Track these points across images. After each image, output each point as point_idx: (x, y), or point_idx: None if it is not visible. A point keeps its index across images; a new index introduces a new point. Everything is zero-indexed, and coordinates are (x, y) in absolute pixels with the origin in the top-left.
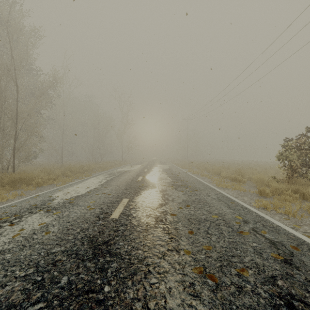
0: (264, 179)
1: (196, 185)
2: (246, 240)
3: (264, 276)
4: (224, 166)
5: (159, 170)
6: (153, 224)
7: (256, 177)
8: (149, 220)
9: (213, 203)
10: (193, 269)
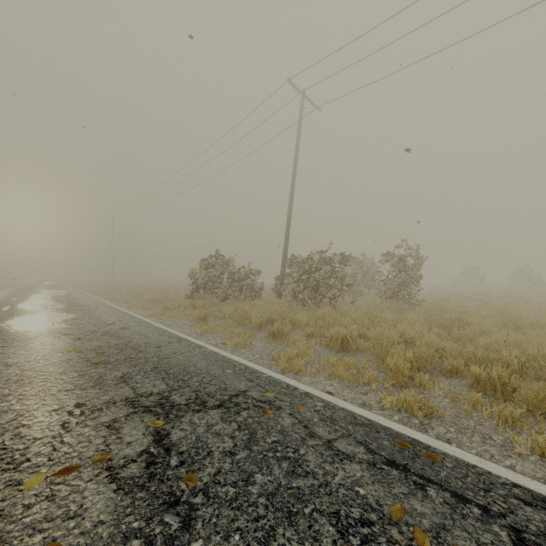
0: (179, 297)
1: (99, 308)
2: (111, 326)
3: (105, 332)
4: (161, 288)
5: (44, 297)
6: (33, 329)
7: (172, 296)
8: (29, 329)
9: (105, 317)
10: (63, 335)
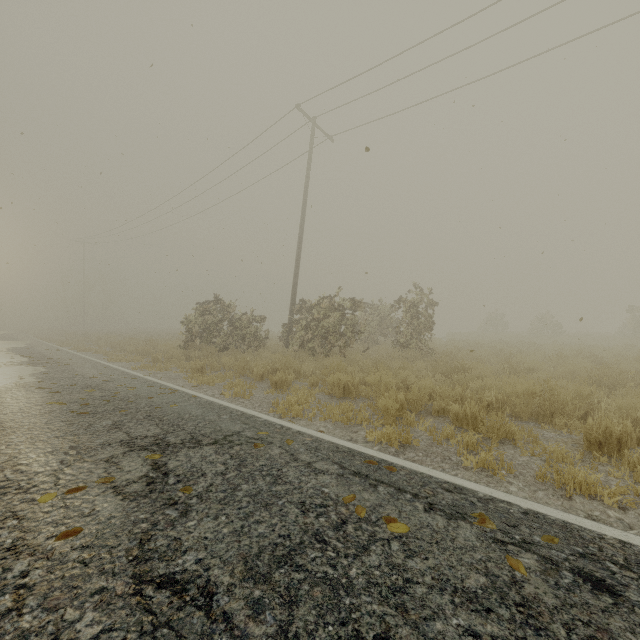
0: (171, 347)
1: (73, 361)
2: (92, 379)
3: (87, 385)
4: (148, 338)
5: None
6: None
7: (163, 346)
8: None
9: (82, 370)
10: (36, 388)
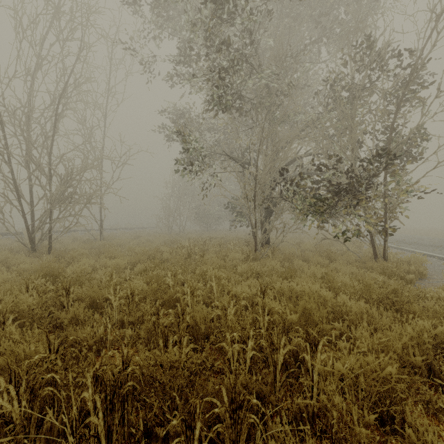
0: None
1: None
2: None
3: None
4: None
5: None
6: None
7: None
8: None
9: None
10: None
